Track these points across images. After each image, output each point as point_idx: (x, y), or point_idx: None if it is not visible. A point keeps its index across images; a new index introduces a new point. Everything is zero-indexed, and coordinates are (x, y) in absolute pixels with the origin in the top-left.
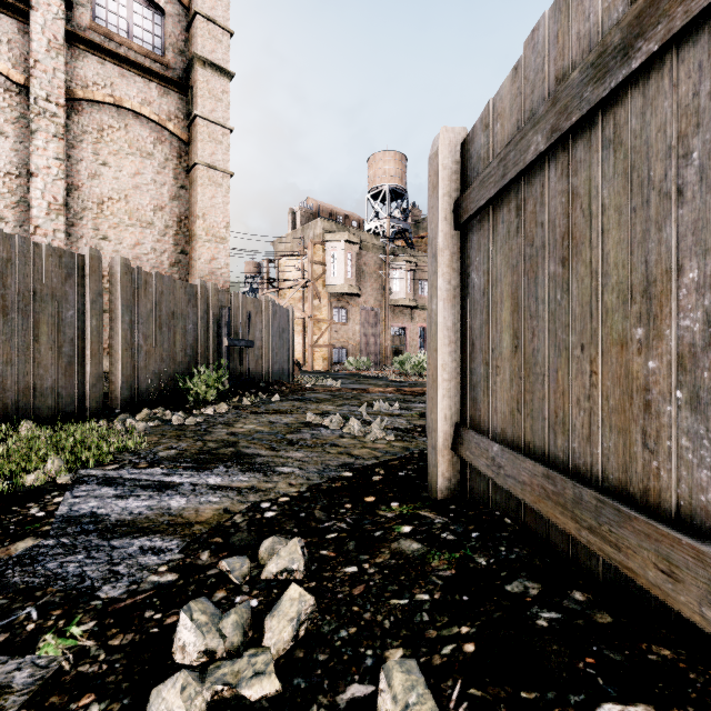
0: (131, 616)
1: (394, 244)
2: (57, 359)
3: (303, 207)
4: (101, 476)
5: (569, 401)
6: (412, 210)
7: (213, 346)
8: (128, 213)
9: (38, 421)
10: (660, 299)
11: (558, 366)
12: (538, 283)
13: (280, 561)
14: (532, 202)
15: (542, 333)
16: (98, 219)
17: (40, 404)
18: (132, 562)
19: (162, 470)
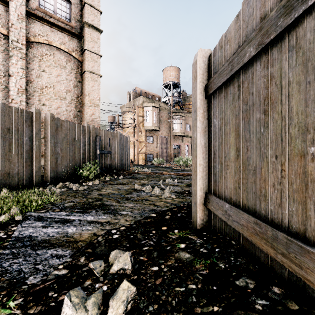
0: (41, 295)
1: (175, 108)
2: (19, 160)
3: (134, 91)
4: (36, 216)
5: (268, 184)
6: (182, 93)
7: (93, 153)
8: (54, 93)
9: (10, 188)
10: None
11: (261, 166)
12: (250, 124)
13: (119, 264)
14: (247, 82)
15: (252, 149)
16: (40, 96)
17: (11, 181)
18: (46, 263)
19: (66, 213)
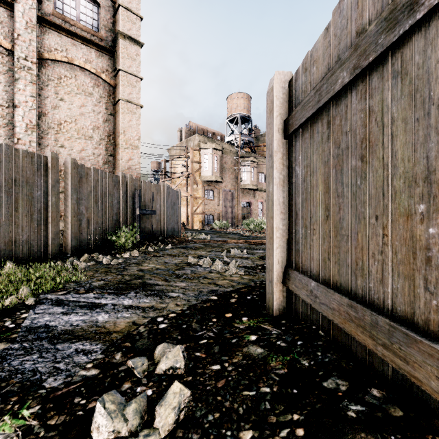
0: (65, 401)
1: (243, 151)
2: (29, 222)
3: (187, 127)
4: (54, 299)
5: (366, 254)
6: (254, 129)
7: (130, 214)
8: (76, 131)
9: (17, 262)
10: (438, 183)
11: (358, 230)
12: (343, 173)
13: (168, 361)
14: (339, 118)
15: (346, 207)
16: (58, 134)
17: (19, 251)
18: (69, 361)
19: (94, 295)
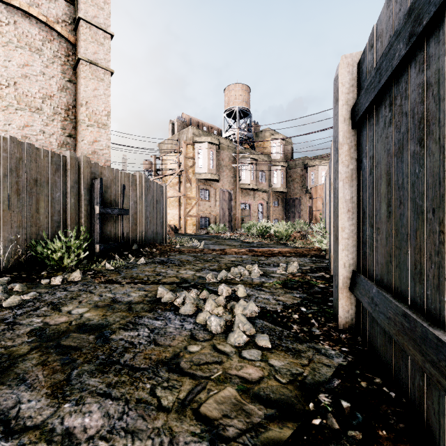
0: None
1: (242, 147)
2: None
3: (179, 119)
4: None
5: None
6: (254, 125)
7: (85, 213)
8: (17, 99)
9: None
10: None
11: None
12: None
13: None
14: None
15: None
16: None
17: None
18: None
19: None
